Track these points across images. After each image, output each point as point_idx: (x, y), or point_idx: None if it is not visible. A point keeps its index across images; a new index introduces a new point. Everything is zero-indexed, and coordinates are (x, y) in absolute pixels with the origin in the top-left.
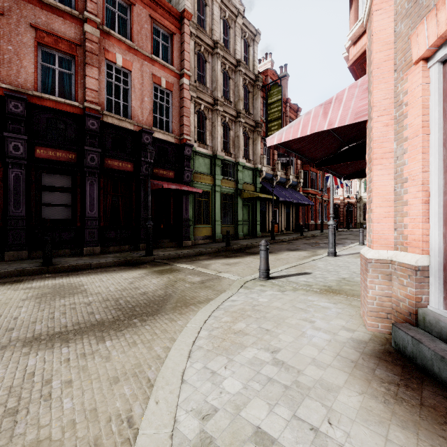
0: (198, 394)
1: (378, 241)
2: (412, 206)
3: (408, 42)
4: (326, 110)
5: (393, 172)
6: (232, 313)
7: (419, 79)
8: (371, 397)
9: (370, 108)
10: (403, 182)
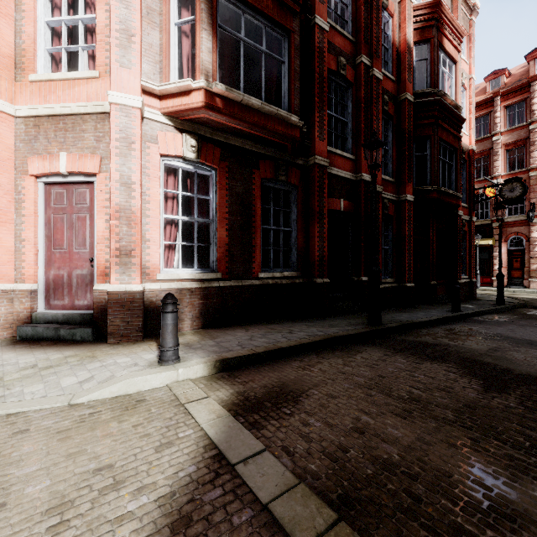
0: None
1: (4, 278)
2: (28, 256)
3: (25, 159)
4: None
5: (14, 233)
6: None
7: (33, 186)
8: (20, 352)
9: None
10: (22, 241)
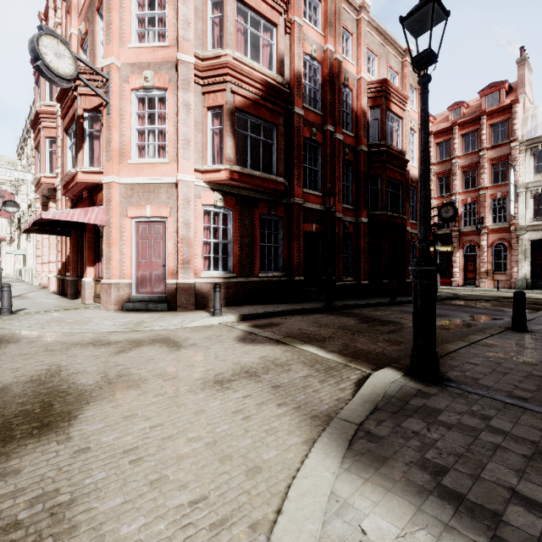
0: (104, 326)
1: (115, 276)
2: (127, 263)
3: (125, 208)
4: (87, 213)
5: (119, 250)
6: (50, 322)
7: (130, 223)
8: (136, 314)
9: (110, 222)
10: (123, 255)
